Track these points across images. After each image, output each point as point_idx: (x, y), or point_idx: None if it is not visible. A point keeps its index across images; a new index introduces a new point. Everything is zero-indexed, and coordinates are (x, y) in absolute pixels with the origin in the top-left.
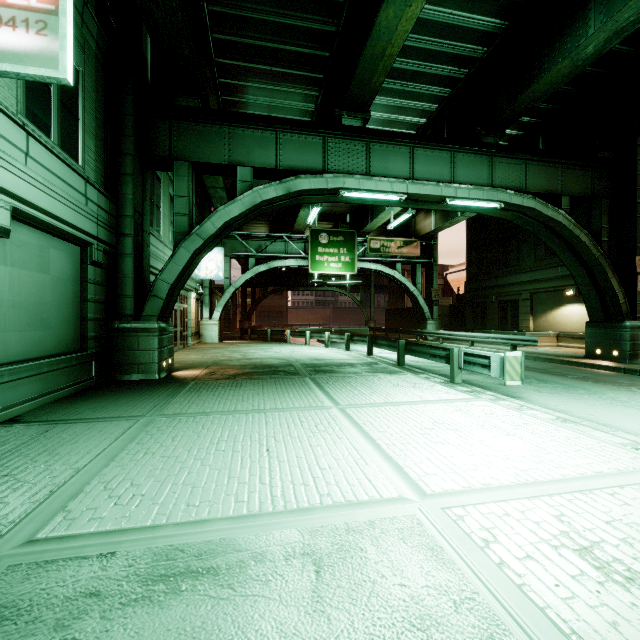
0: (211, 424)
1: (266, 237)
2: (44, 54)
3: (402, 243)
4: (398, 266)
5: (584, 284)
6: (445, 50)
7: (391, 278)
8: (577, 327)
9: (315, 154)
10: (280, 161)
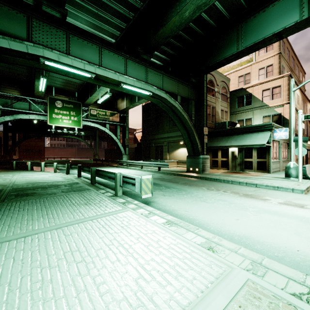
0: None
1: (12, 97)
2: None
3: (109, 113)
4: (107, 126)
5: (186, 138)
6: None
7: (104, 132)
8: (184, 158)
9: (19, 25)
10: None
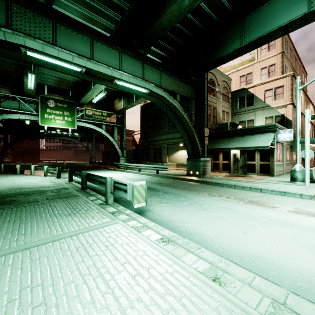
0: None
1: (0, 95)
2: None
3: (106, 114)
4: (104, 127)
5: (186, 140)
6: None
7: (100, 133)
8: (184, 160)
9: None
10: None
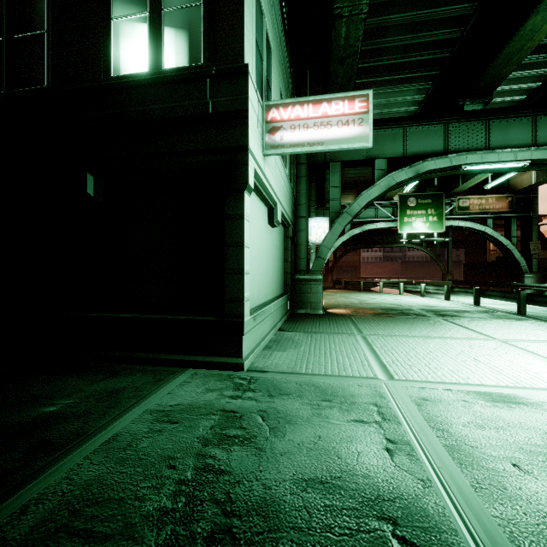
0: (409, 342)
1: None
2: (361, 135)
3: (494, 199)
4: (489, 222)
5: None
6: None
7: (480, 233)
8: None
9: (436, 139)
10: (406, 149)
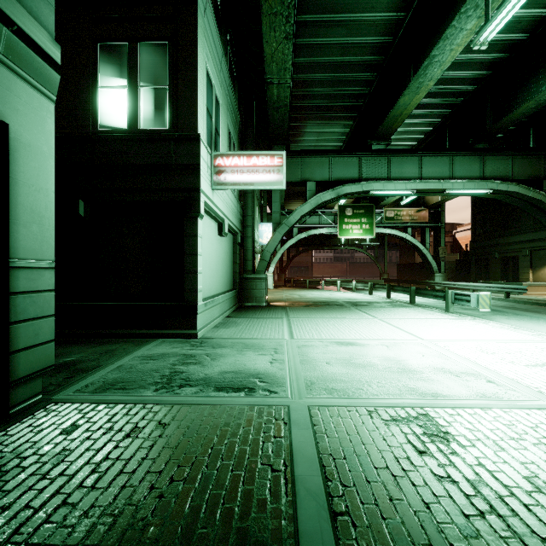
0: (318, 321)
1: None
2: (279, 181)
3: (413, 212)
4: (409, 230)
5: None
6: (445, 91)
7: (403, 240)
8: None
9: (353, 168)
10: (331, 175)
